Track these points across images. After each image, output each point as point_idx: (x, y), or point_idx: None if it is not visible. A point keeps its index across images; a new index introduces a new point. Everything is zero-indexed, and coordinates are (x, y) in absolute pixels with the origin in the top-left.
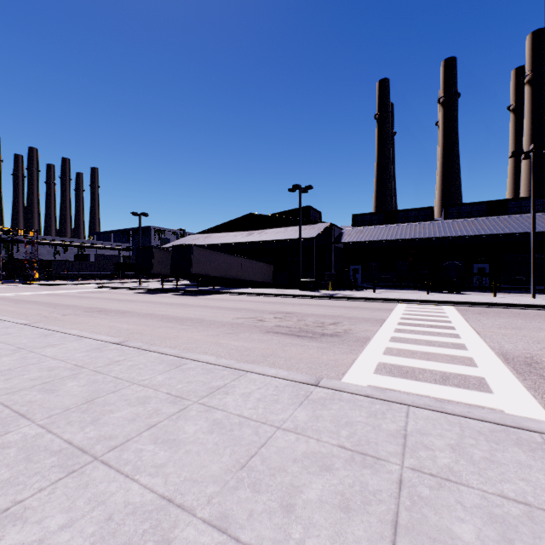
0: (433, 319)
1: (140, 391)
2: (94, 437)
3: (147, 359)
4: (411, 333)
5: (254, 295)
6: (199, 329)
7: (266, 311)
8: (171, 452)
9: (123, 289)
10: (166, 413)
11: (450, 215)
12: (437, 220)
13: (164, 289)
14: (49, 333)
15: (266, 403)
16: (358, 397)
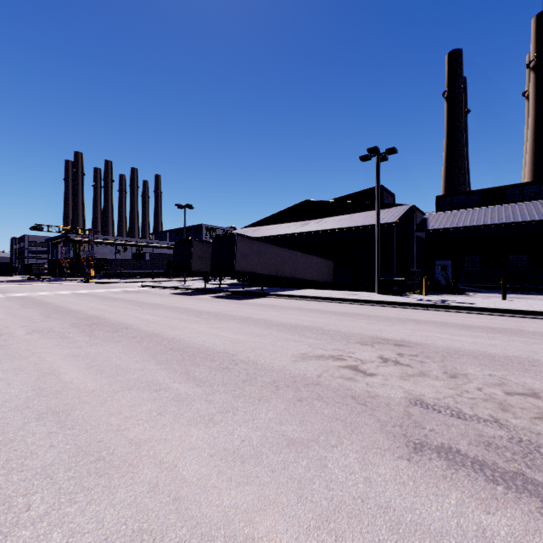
0: None
1: None
2: None
3: None
4: None
5: (315, 300)
6: (213, 407)
7: (350, 335)
8: None
9: (164, 288)
10: None
11: None
12: None
13: (205, 289)
14: None
15: None
16: None
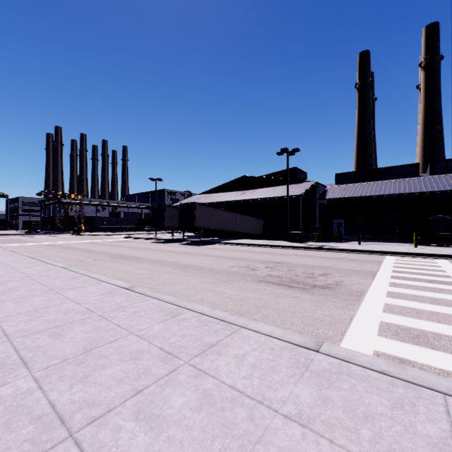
0: (428, 273)
1: (135, 343)
2: (78, 401)
3: (148, 306)
4: (409, 288)
5: (246, 246)
6: (198, 276)
7: (257, 260)
8: (151, 437)
9: (143, 239)
10: (155, 375)
11: (437, 170)
12: (421, 175)
13: (174, 239)
14: (77, 276)
15: (261, 371)
16: (372, 373)
